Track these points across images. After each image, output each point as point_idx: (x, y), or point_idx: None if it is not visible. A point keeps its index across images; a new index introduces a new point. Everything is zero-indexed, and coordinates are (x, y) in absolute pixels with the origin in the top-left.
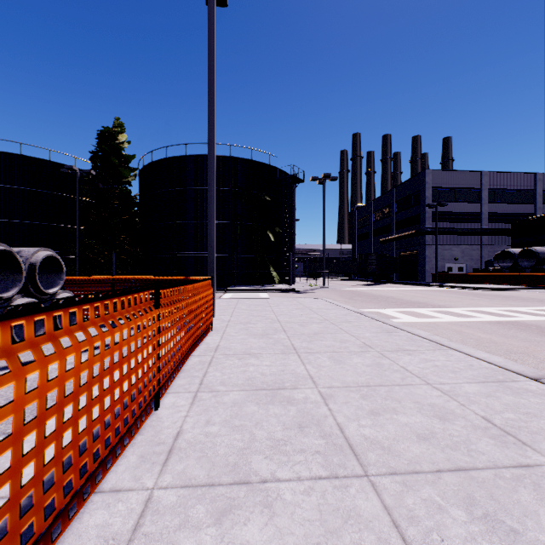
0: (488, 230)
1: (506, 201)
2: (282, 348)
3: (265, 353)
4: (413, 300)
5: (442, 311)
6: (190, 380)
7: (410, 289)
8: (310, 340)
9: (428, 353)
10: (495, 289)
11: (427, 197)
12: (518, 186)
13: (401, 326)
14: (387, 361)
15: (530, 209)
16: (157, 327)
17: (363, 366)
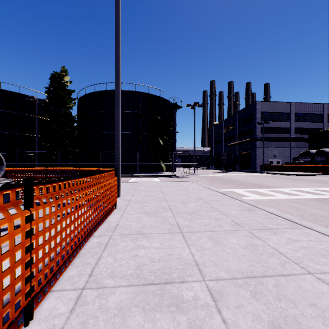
0: (294, 138)
1: (305, 120)
2: (169, 227)
3: (155, 233)
4: (253, 182)
5: (275, 190)
6: (81, 269)
7: (249, 175)
8: (190, 218)
9: (289, 232)
10: (301, 175)
11: (258, 118)
12: (312, 112)
13: (256, 205)
14: (259, 242)
15: (320, 126)
16: (24, 231)
17: (240, 248)
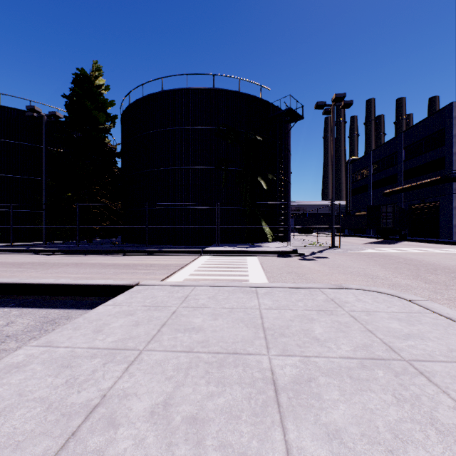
0: None
1: None
2: None
3: None
4: None
5: None
6: None
7: None
8: None
9: None
10: None
11: None
12: None
13: None
14: None
15: None
16: None
17: None
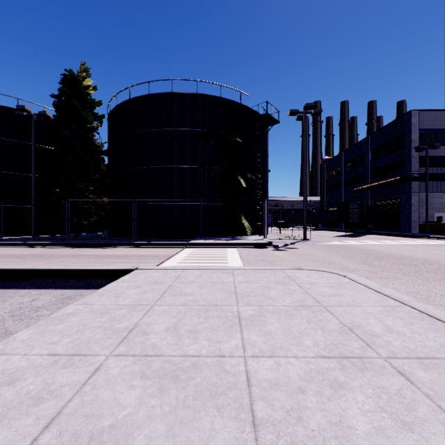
0: None
1: None
2: None
3: None
4: None
5: None
6: None
7: (419, 244)
8: None
9: None
10: None
11: (414, 141)
12: None
13: None
14: None
15: None
16: None
17: None
